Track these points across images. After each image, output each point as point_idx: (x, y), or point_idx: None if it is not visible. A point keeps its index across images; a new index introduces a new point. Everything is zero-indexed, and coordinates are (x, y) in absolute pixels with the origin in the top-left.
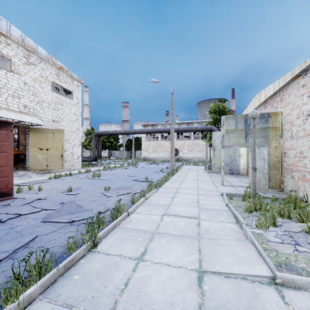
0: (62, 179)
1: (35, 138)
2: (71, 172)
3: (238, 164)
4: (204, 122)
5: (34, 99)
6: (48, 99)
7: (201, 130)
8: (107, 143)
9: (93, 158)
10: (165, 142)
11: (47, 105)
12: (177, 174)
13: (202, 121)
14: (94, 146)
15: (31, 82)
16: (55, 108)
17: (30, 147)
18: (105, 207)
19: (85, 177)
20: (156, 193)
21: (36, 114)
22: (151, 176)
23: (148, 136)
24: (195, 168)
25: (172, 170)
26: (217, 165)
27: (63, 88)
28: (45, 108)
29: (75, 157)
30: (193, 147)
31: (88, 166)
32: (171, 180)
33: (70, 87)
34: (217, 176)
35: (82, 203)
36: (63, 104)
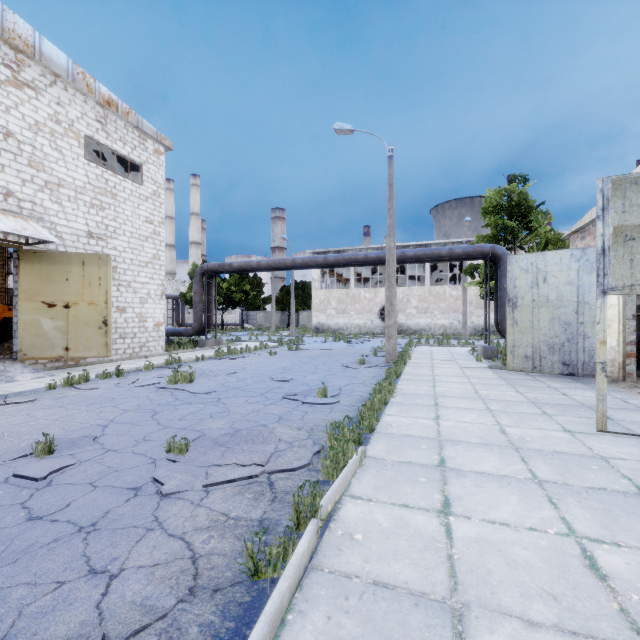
0: (84, 389)
1: (34, 276)
2: (133, 364)
3: (591, 347)
4: (457, 243)
5: (35, 176)
6: (76, 180)
7: (463, 256)
8: (238, 294)
9: (197, 328)
10: (365, 290)
11: (71, 194)
12: (407, 374)
13: (453, 241)
14: (199, 298)
15: (26, 131)
16: (96, 204)
17: (22, 300)
18: (97, 608)
19: (150, 383)
20: (364, 476)
21: (39, 216)
22: (337, 380)
23: (326, 279)
24: (447, 353)
25: (395, 364)
26: (522, 349)
27: (123, 162)
28: (66, 202)
29: (149, 325)
30: (430, 301)
31: (183, 347)
32: (399, 397)
33: (136, 155)
34: (527, 381)
35: (15, 551)
36: (118, 196)
